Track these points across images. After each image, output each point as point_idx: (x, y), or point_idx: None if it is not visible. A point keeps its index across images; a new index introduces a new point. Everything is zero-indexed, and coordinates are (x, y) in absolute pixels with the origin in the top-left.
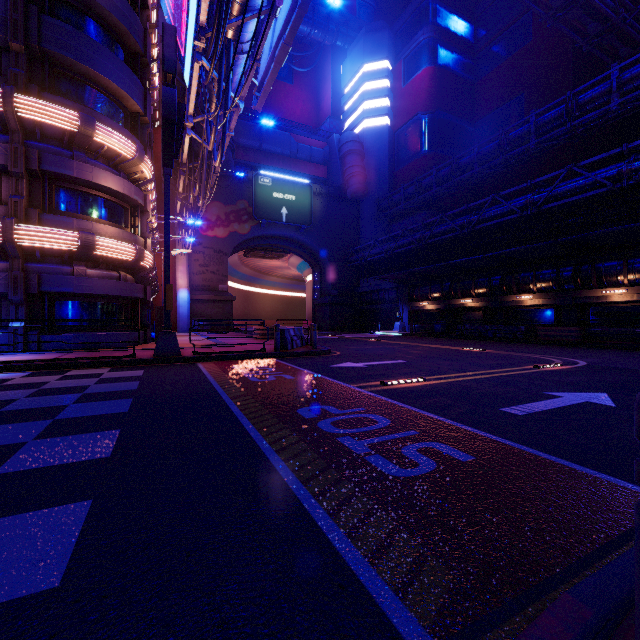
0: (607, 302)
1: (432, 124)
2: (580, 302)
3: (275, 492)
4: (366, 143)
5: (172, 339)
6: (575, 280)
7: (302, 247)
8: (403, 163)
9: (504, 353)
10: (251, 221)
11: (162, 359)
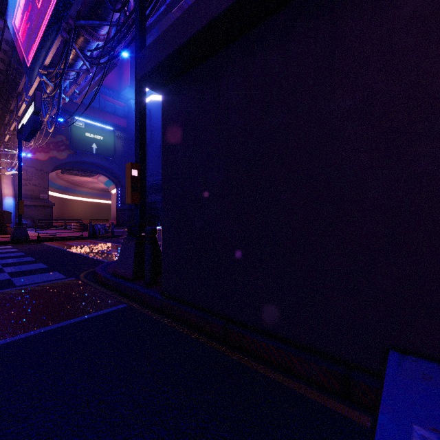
0: None
1: None
2: None
3: (92, 259)
4: (153, 110)
5: (24, 230)
6: None
7: (108, 171)
8: None
9: None
10: (68, 150)
11: (18, 241)
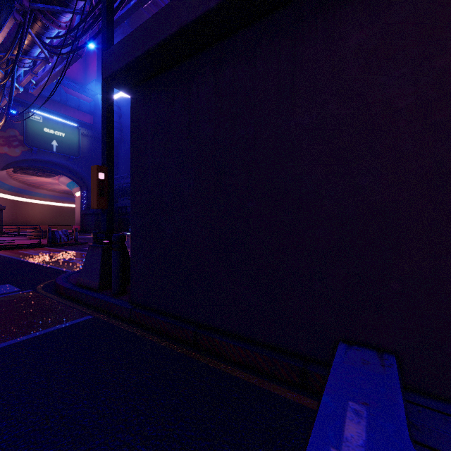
0: None
1: None
2: None
3: (52, 269)
4: (123, 107)
5: None
6: None
7: (71, 171)
8: None
9: None
10: (22, 147)
11: None
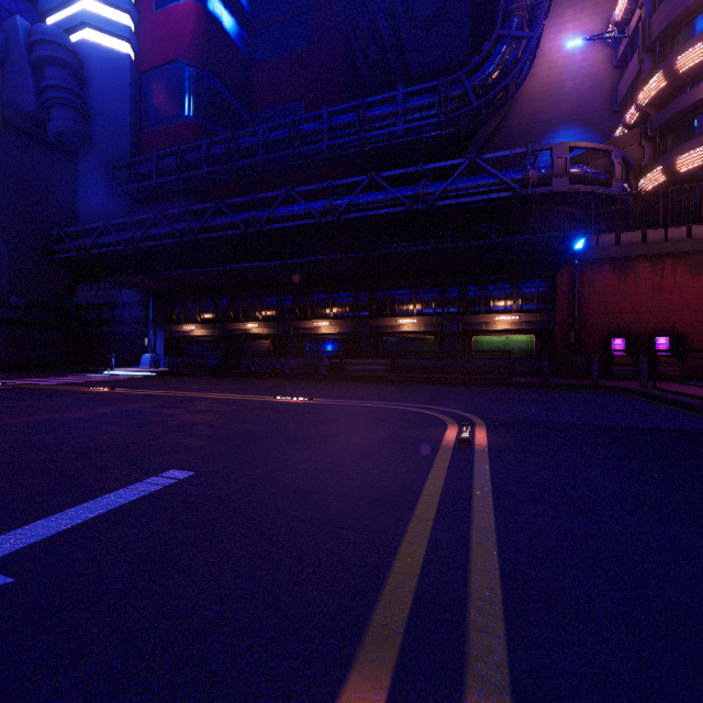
0: (399, 332)
1: (200, 84)
2: (376, 331)
3: None
4: (89, 66)
5: None
6: (371, 307)
7: None
8: (155, 123)
9: (346, 404)
10: None
11: None
